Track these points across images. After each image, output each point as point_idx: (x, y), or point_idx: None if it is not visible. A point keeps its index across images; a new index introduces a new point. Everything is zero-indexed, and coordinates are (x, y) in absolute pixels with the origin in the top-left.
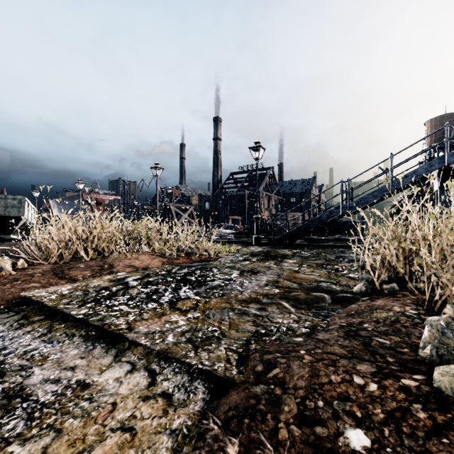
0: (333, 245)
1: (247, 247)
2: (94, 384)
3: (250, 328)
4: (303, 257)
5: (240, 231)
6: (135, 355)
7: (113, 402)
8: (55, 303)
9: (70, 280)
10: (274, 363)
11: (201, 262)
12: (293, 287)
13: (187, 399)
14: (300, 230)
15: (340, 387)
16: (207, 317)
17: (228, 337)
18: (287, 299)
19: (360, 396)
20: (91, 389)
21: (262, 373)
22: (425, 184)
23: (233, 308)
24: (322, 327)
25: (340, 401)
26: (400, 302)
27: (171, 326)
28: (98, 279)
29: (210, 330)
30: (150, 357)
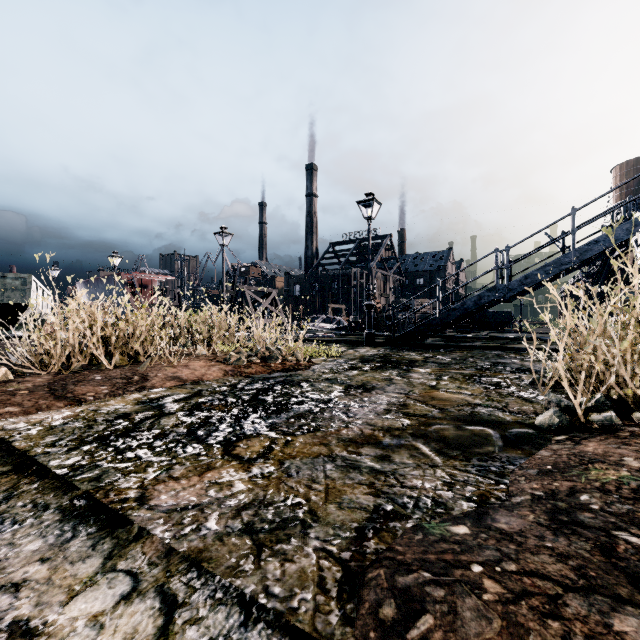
0: (483, 345)
1: (354, 349)
2: (45, 631)
3: (363, 499)
4: (440, 365)
5: (345, 326)
6: (146, 554)
7: None
8: (31, 443)
9: (72, 401)
10: (419, 599)
11: (285, 371)
12: (432, 415)
13: None
14: (433, 324)
15: None
16: (286, 474)
17: (322, 521)
18: (426, 437)
19: None
20: None
21: (394, 627)
22: (613, 258)
23: (332, 455)
24: (499, 499)
25: None
26: (632, 448)
27: (218, 494)
28: (118, 400)
29: (289, 505)
30: (173, 561)
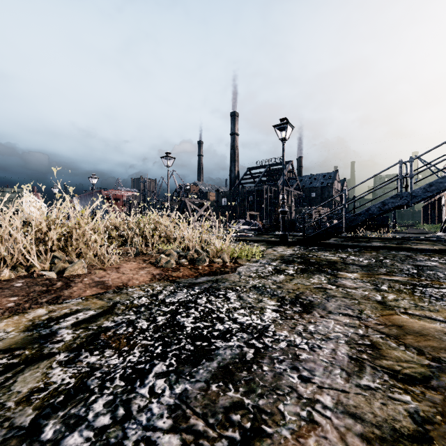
0: (387, 246)
1: (272, 248)
2: None
3: None
4: (363, 268)
5: (259, 227)
6: None
7: None
8: None
9: None
10: None
11: (211, 274)
12: (442, 383)
13: None
14: (340, 227)
15: None
16: None
17: None
18: None
19: None
20: None
21: None
22: None
23: None
24: None
25: None
26: None
27: None
28: (11, 320)
29: None
30: None
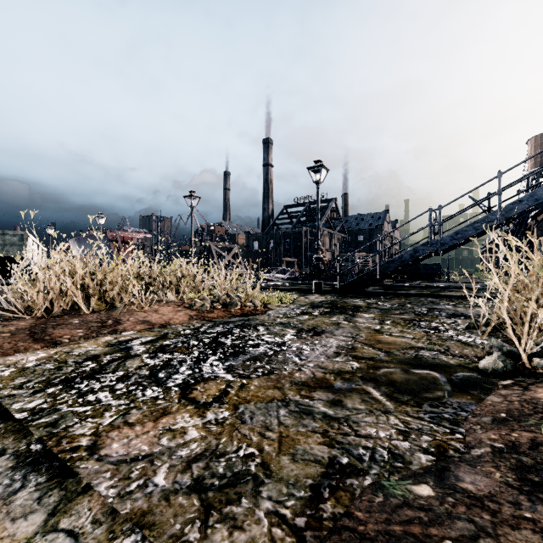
0: (418, 293)
1: (305, 296)
2: None
3: (317, 450)
4: (382, 310)
5: (296, 276)
6: (92, 509)
7: None
8: (1, 385)
9: (49, 343)
10: None
11: (243, 316)
12: (380, 359)
13: None
14: (374, 274)
15: None
16: (240, 420)
17: (275, 476)
18: (375, 381)
19: None
20: None
21: None
22: (530, 217)
23: (285, 399)
24: (457, 451)
25: None
26: None
27: (170, 443)
28: (90, 342)
29: (241, 456)
30: (118, 519)
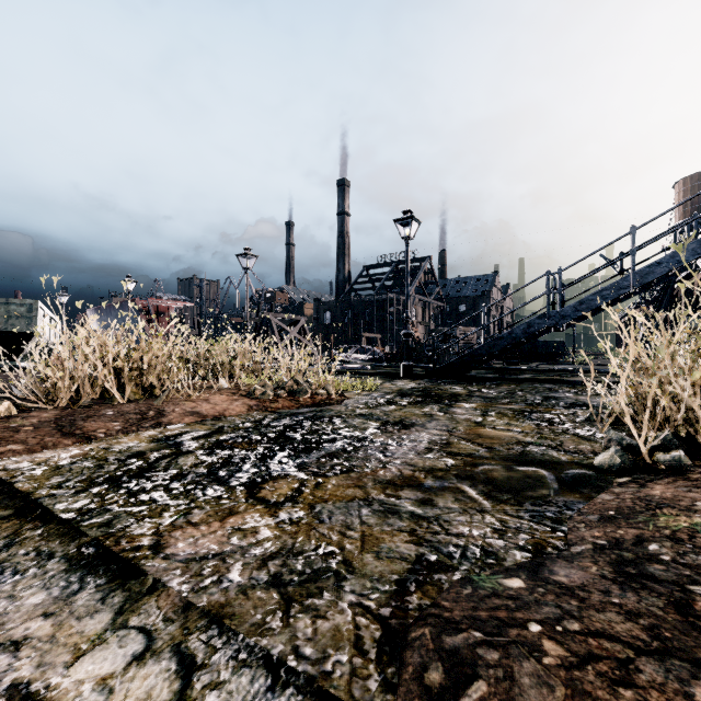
0: (533, 378)
1: (391, 382)
2: (47, 696)
3: (404, 548)
4: (486, 399)
5: (380, 357)
6: (161, 608)
7: None
8: (36, 484)
9: (81, 439)
10: (470, 663)
11: (315, 406)
12: (479, 455)
13: None
14: (478, 354)
15: None
16: (317, 520)
17: (358, 572)
18: (472, 479)
19: None
20: None
21: (442, 694)
22: (676, 282)
23: (368, 499)
24: (556, 548)
25: None
26: None
27: (242, 542)
28: (131, 437)
29: (321, 554)
30: (191, 617)
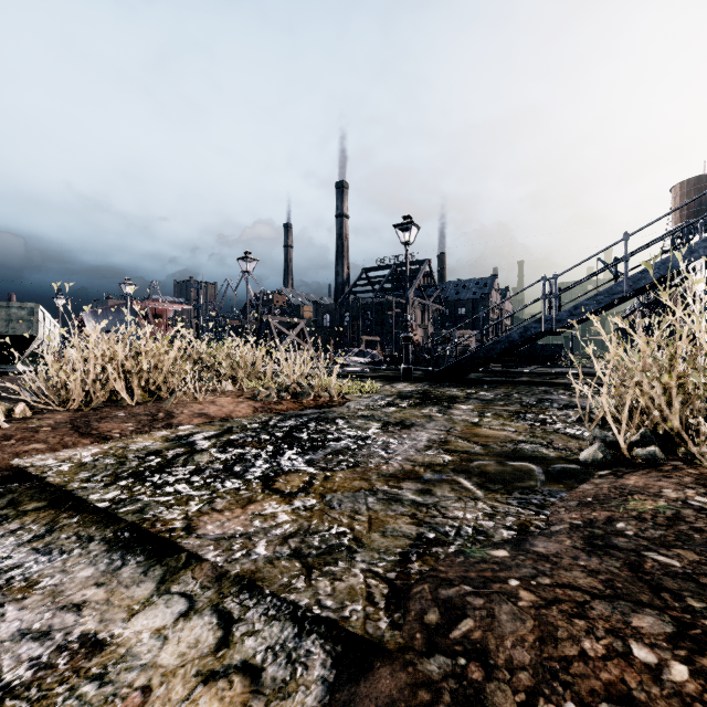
0: (529, 381)
1: (391, 385)
2: (114, 642)
3: (406, 528)
4: (484, 401)
5: (379, 360)
6: (197, 579)
7: (144, 685)
8: (66, 479)
9: (99, 438)
10: (460, 607)
11: (318, 408)
12: (474, 452)
13: (291, 680)
14: (476, 358)
15: (606, 670)
16: (328, 507)
17: (367, 547)
18: (467, 472)
19: (656, 695)
20: (106, 655)
21: (438, 629)
22: (672, 285)
23: (373, 489)
24: (538, 527)
25: (613, 706)
26: (673, 481)
27: (263, 524)
28: (145, 437)
29: (334, 533)
30: (224, 585)
